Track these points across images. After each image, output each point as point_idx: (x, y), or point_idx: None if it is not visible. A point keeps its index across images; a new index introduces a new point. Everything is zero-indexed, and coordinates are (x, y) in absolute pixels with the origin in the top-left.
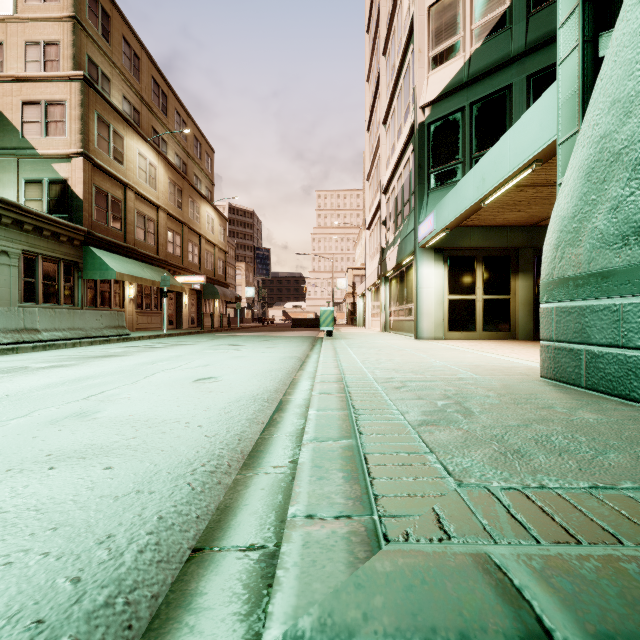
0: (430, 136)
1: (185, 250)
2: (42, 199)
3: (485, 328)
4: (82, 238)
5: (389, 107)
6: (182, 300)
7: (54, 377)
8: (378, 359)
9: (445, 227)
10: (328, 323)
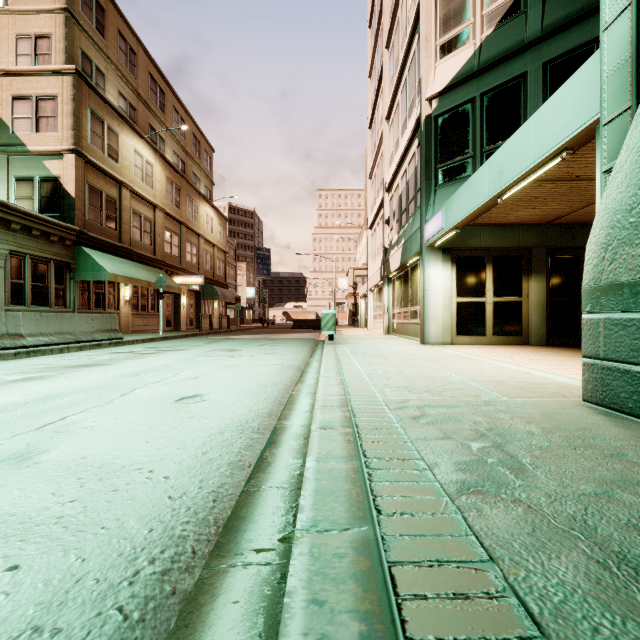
0: (437, 129)
1: (183, 250)
2: (33, 197)
3: (495, 332)
4: (74, 238)
5: (392, 102)
6: (180, 301)
7: (19, 395)
8: (386, 372)
9: (455, 225)
10: (329, 327)
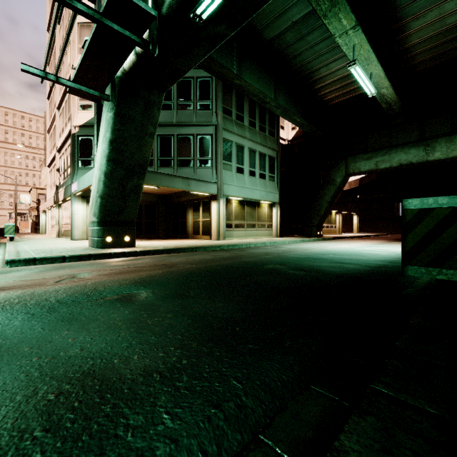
0: (79, 142)
1: None
2: None
3: None
4: None
5: (61, 103)
6: None
7: None
8: (38, 246)
9: (81, 190)
10: (11, 232)
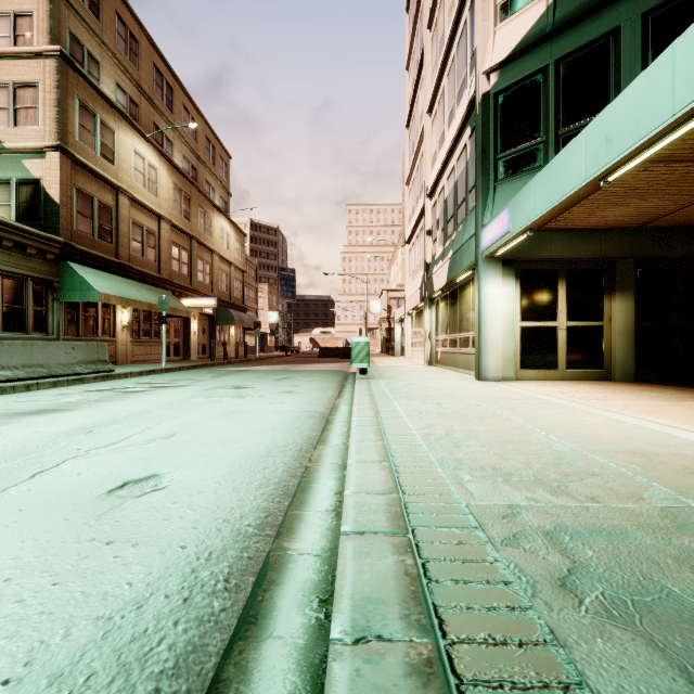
0: (498, 110)
1: (194, 268)
2: (10, 203)
3: (570, 365)
4: (57, 251)
5: (436, 90)
6: (190, 326)
7: None
8: (448, 430)
9: (528, 226)
10: (362, 358)
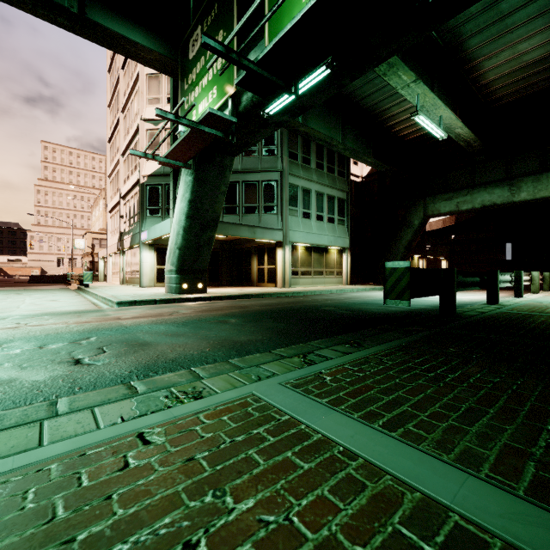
0: (147, 191)
1: None
2: None
3: None
4: None
5: (126, 150)
6: None
7: None
8: (121, 292)
9: (151, 239)
10: (89, 280)
